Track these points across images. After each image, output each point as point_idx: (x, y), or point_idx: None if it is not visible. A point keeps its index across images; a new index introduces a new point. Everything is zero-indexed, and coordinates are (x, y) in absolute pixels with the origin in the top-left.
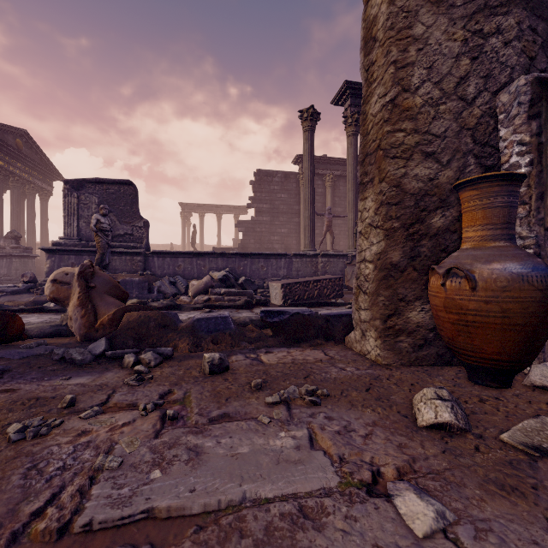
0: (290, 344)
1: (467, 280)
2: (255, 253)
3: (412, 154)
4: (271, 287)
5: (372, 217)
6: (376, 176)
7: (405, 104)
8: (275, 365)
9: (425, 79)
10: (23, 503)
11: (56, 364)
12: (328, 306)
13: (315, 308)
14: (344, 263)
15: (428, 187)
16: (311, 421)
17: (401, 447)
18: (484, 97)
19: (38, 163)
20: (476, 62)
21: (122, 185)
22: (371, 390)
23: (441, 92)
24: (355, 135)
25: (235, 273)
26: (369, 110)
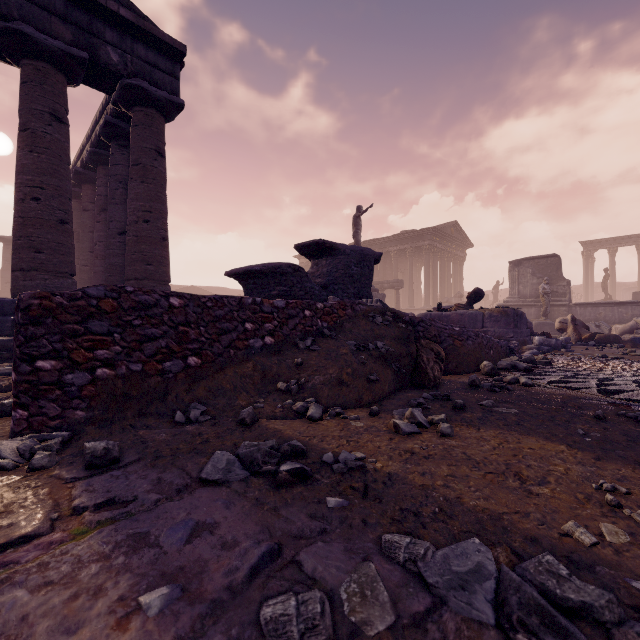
0: None
1: None
2: None
3: None
4: None
5: None
6: None
7: None
8: None
9: None
10: (610, 350)
11: (581, 345)
12: None
13: None
14: None
15: None
16: None
17: None
18: None
19: (460, 241)
20: None
21: (549, 258)
22: None
23: None
24: None
25: None
26: None
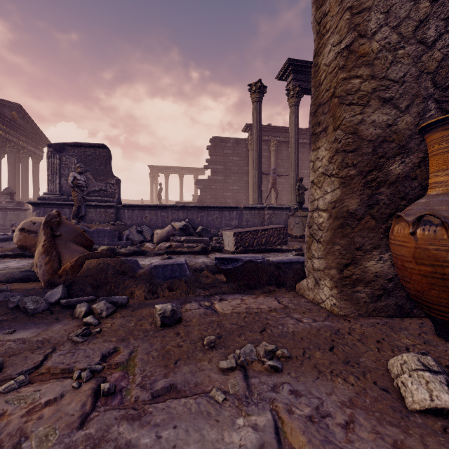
0: (243, 291)
1: (445, 228)
2: (211, 206)
3: (368, 100)
4: (225, 235)
5: (326, 165)
6: (330, 125)
7: (361, 49)
8: (229, 315)
9: (382, 23)
10: None
11: (9, 313)
12: (274, 252)
13: (263, 254)
14: (287, 214)
15: (386, 133)
16: (274, 398)
17: (397, 448)
18: (445, 39)
19: (30, 132)
20: (436, 4)
21: (98, 148)
22: (335, 348)
23: (399, 37)
24: (297, 105)
25: (193, 223)
26: (322, 60)
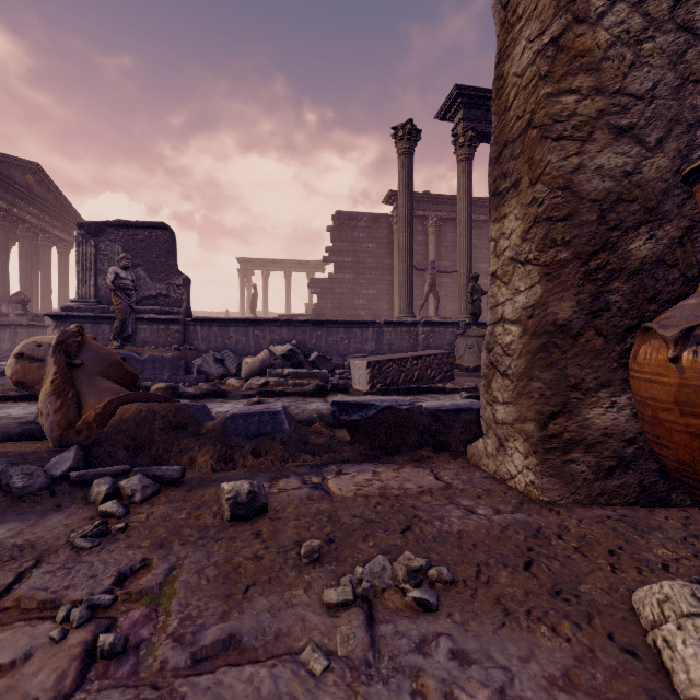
0: (378, 457)
1: None
2: (332, 320)
3: (591, 131)
4: (354, 366)
5: (517, 245)
6: (524, 176)
7: (578, 44)
8: (350, 500)
9: None
10: None
11: None
12: (433, 394)
13: (415, 396)
14: (454, 334)
15: (622, 187)
16: (420, 668)
17: None
18: None
19: (54, 207)
20: None
21: (155, 229)
22: (534, 565)
23: (645, 20)
24: (469, 160)
25: (305, 347)
26: (510, 68)
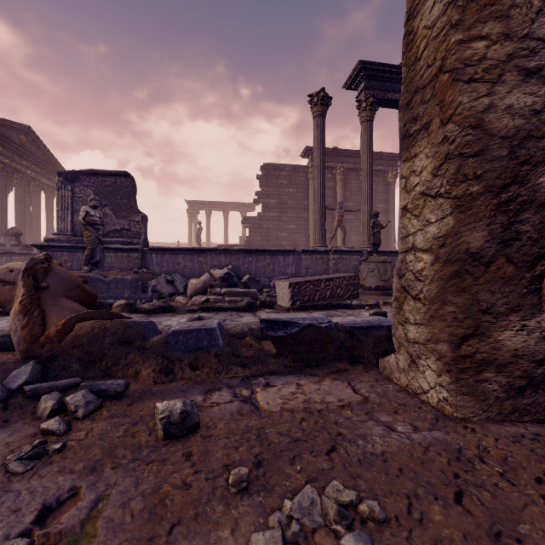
0: (301, 369)
1: None
2: (261, 249)
3: (500, 74)
4: (278, 286)
5: (428, 181)
6: (434, 118)
7: None
8: (277, 415)
9: None
10: None
11: None
12: (343, 309)
13: (328, 311)
14: (358, 260)
15: (531, 124)
16: None
17: None
18: None
19: (42, 160)
20: None
21: (119, 177)
22: (464, 497)
23: None
24: (370, 121)
25: (239, 271)
26: (420, 23)
